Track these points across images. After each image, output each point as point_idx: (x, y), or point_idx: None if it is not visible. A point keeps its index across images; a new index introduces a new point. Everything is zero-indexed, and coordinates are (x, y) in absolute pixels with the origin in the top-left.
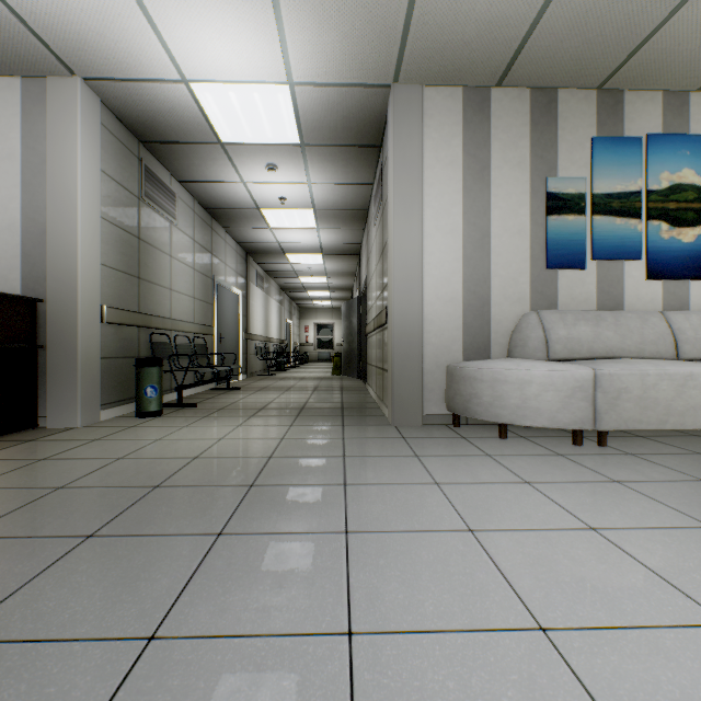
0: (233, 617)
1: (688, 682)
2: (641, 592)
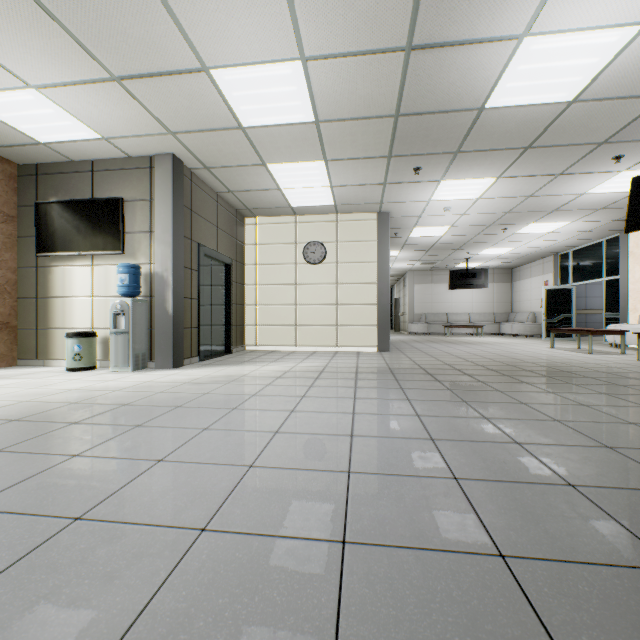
0: (417, 482)
1: (221, 451)
2: (168, 473)
